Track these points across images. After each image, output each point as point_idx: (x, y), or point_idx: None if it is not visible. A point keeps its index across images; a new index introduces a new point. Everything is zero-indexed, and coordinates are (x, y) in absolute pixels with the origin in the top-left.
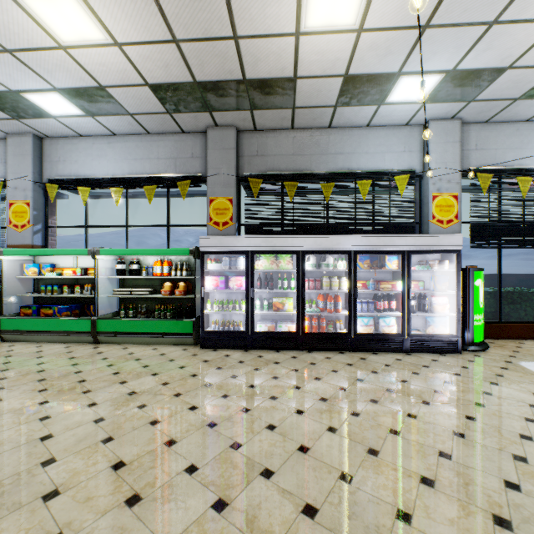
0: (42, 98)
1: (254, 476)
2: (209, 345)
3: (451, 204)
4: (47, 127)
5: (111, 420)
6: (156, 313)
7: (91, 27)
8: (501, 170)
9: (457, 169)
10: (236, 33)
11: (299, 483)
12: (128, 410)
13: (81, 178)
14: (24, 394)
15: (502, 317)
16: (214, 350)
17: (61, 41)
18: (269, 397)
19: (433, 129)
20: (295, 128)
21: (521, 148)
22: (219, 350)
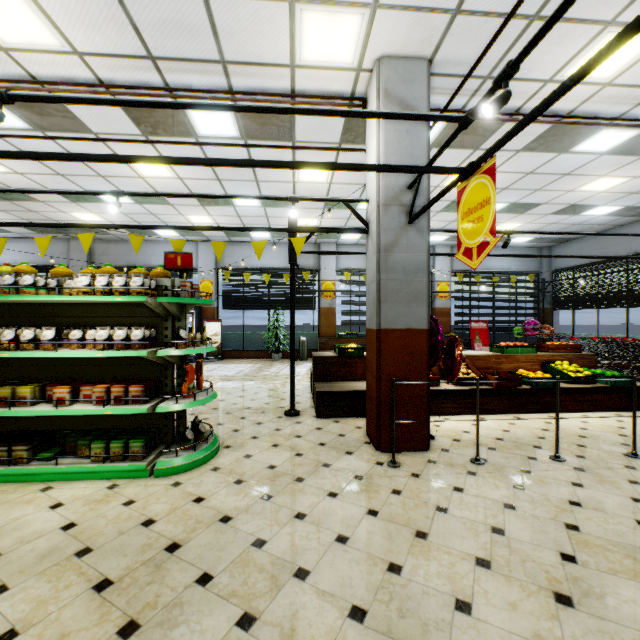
0: None
1: None
2: None
3: (210, 286)
4: None
5: None
6: None
7: None
8: (239, 269)
9: (213, 268)
10: (54, 219)
11: None
12: None
13: None
14: None
15: (247, 347)
16: None
17: None
18: None
19: (201, 246)
20: (127, 240)
21: (252, 256)
22: None
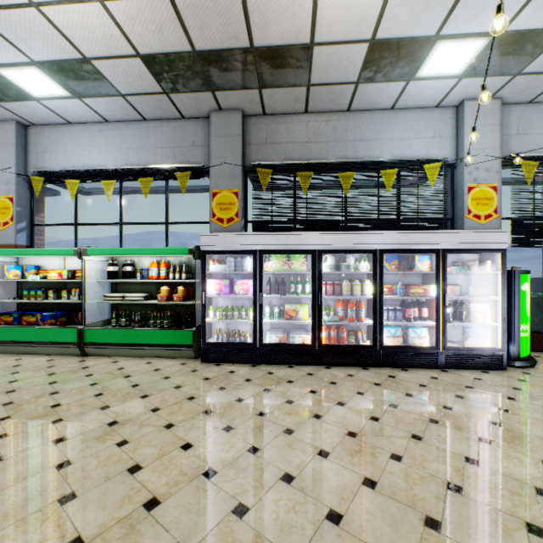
0: (20, 74)
1: None
2: (211, 358)
3: (490, 196)
4: (30, 112)
5: (79, 464)
6: (151, 321)
7: None
8: None
9: (497, 156)
10: None
11: None
12: (104, 448)
13: (70, 171)
14: None
15: None
16: (217, 365)
17: None
18: (283, 430)
19: (469, 111)
20: (309, 112)
21: None
22: (223, 364)
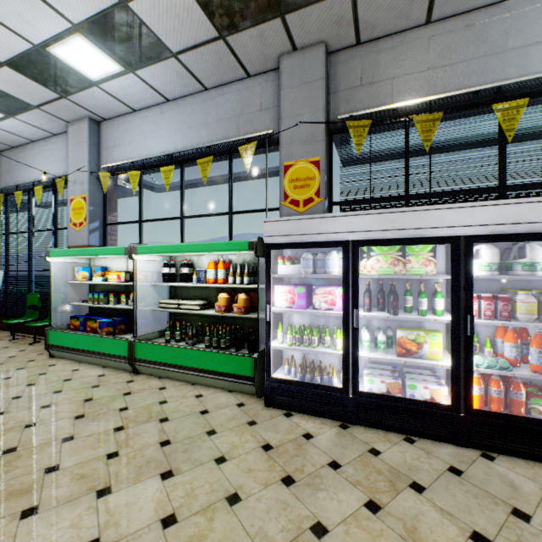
0: (70, 50)
1: None
2: (278, 401)
3: None
4: (96, 103)
5: None
6: (206, 338)
7: None
8: None
9: None
10: None
11: None
12: None
13: (134, 163)
14: None
15: None
16: (286, 416)
17: None
18: None
19: None
20: (434, 20)
21: None
22: (295, 415)
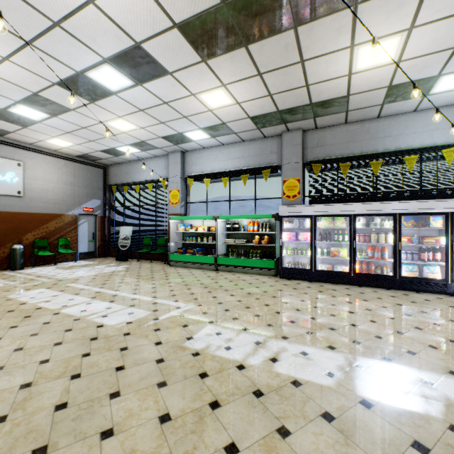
0: (192, 133)
1: (325, 328)
2: (284, 276)
3: None
4: (189, 146)
5: (245, 301)
6: (250, 254)
7: (227, 99)
8: None
9: None
10: (307, 83)
11: (350, 334)
12: (251, 299)
13: (204, 173)
14: (198, 288)
15: None
16: (289, 280)
17: (210, 108)
18: (330, 304)
19: None
20: (348, 123)
21: None
22: (292, 280)
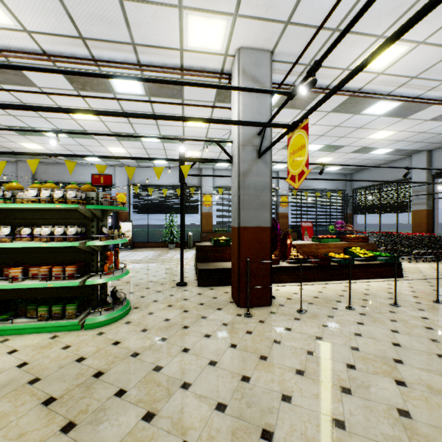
0: None
1: None
2: None
3: (124, 197)
4: None
5: None
6: None
7: None
8: (144, 185)
9: (126, 184)
10: (6, 147)
11: None
12: None
13: None
14: None
15: (150, 240)
16: None
17: None
18: None
19: (117, 168)
20: (62, 163)
21: (154, 177)
22: None
